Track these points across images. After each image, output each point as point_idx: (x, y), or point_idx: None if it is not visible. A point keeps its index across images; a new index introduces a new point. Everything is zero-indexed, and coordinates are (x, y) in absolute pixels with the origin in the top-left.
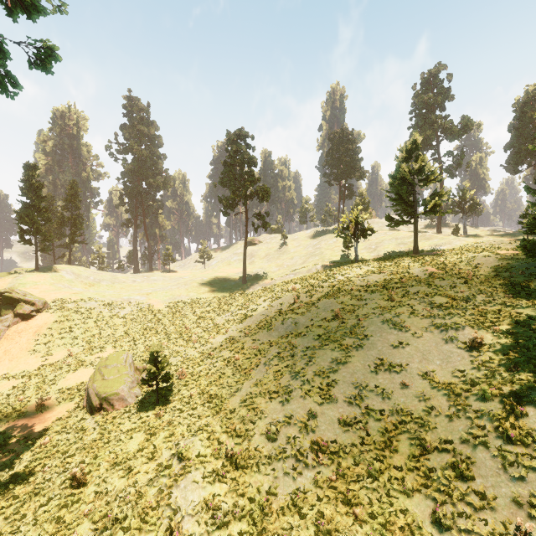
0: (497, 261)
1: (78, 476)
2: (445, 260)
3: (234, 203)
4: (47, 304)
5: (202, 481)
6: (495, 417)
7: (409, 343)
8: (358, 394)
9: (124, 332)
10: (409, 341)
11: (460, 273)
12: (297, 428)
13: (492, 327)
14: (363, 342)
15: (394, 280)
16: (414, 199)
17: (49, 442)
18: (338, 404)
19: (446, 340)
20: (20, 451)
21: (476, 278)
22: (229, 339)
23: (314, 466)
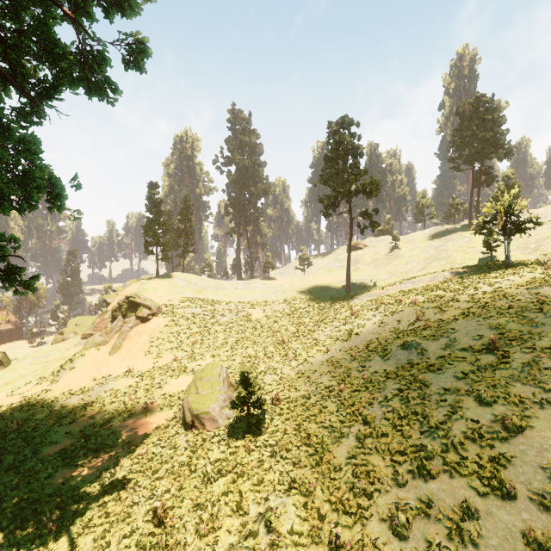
0: None
1: (158, 513)
2: None
3: (337, 202)
4: (160, 309)
5: None
6: None
7: None
8: None
9: (223, 341)
10: None
11: None
12: (443, 529)
13: None
14: None
15: None
16: None
17: (146, 454)
18: (519, 503)
19: None
20: (122, 457)
21: None
22: (331, 361)
23: None
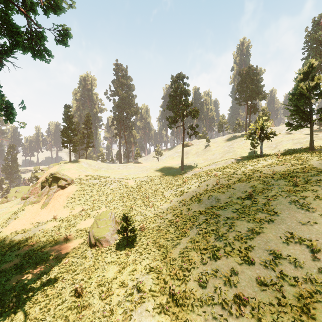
0: None
1: (78, 290)
2: None
3: (176, 120)
4: (73, 180)
5: (152, 311)
6: None
7: (317, 222)
8: (272, 260)
9: (111, 198)
10: (316, 220)
11: None
12: (222, 281)
13: None
14: (274, 218)
15: (295, 169)
16: (310, 109)
17: (68, 262)
18: (255, 266)
19: None
20: (53, 266)
21: None
22: (172, 207)
23: (237, 316)
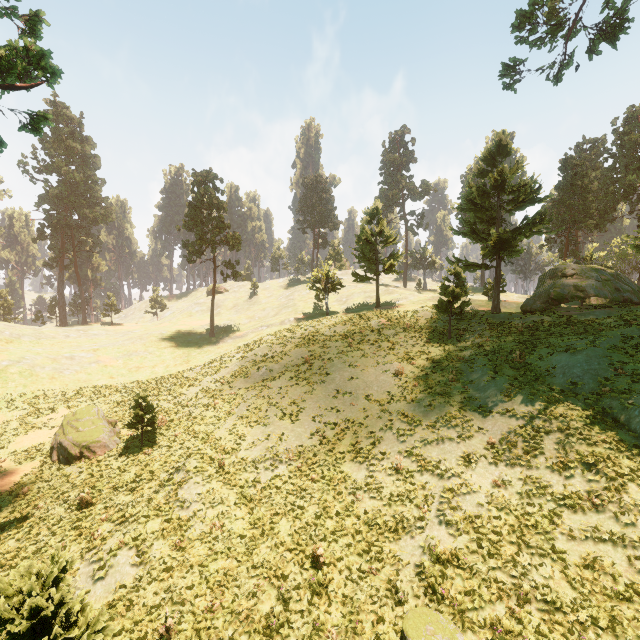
0: (432, 315)
1: (86, 498)
2: (397, 314)
3: (202, 251)
4: None
5: (202, 482)
6: (399, 413)
7: (358, 377)
8: (320, 415)
9: (76, 392)
10: (358, 375)
11: (404, 324)
12: (274, 441)
13: (412, 362)
14: (326, 380)
15: (355, 330)
16: (376, 258)
17: (29, 491)
18: (305, 423)
19: (382, 373)
20: None
21: (414, 328)
22: (204, 389)
23: (287, 462)
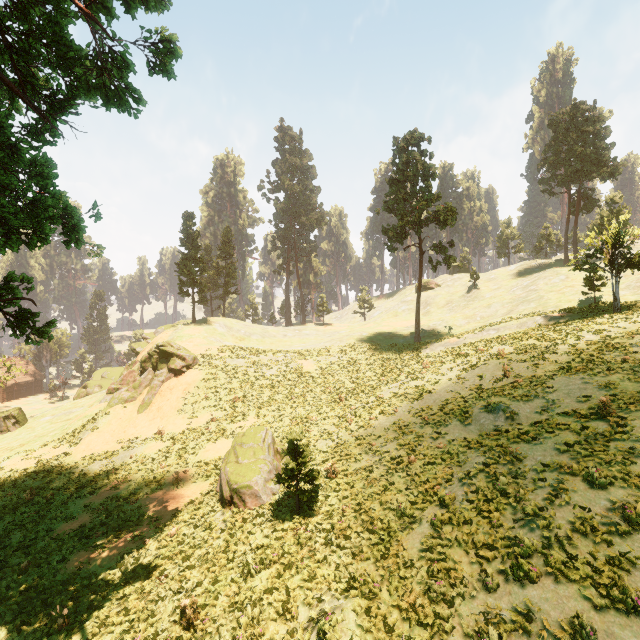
0: None
1: (187, 614)
2: None
3: (404, 233)
4: (196, 359)
5: None
6: None
7: None
8: None
9: (269, 398)
10: None
11: None
12: None
13: None
14: None
15: None
16: None
17: (176, 535)
18: None
19: None
20: (148, 539)
21: None
22: (398, 424)
23: None
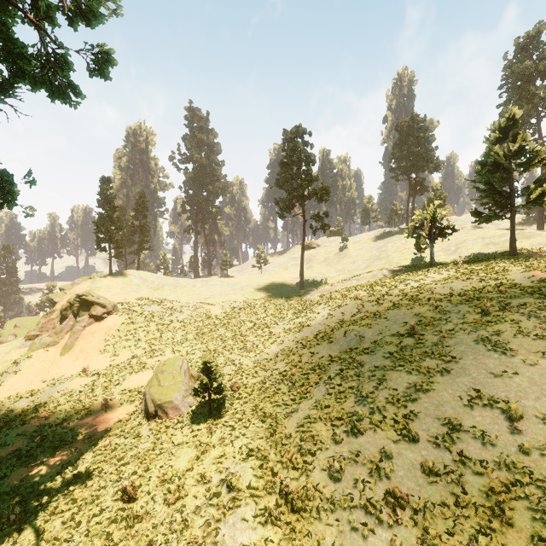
0: None
1: (128, 490)
2: None
3: (291, 205)
4: (116, 307)
5: (252, 521)
6: None
7: (519, 372)
8: (447, 434)
9: (182, 337)
10: (517, 368)
11: None
12: (367, 469)
13: None
14: (450, 366)
15: (486, 287)
16: (510, 189)
17: (109, 445)
18: (420, 445)
19: None
20: (84, 451)
21: None
22: (285, 350)
23: (390, 525)
